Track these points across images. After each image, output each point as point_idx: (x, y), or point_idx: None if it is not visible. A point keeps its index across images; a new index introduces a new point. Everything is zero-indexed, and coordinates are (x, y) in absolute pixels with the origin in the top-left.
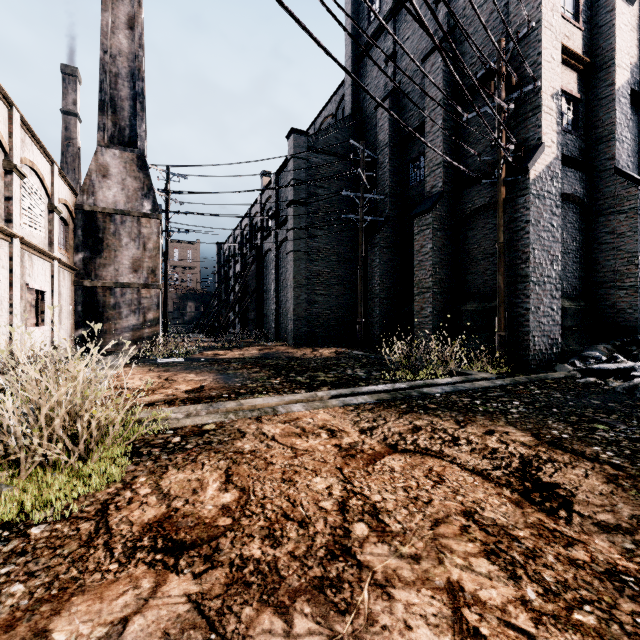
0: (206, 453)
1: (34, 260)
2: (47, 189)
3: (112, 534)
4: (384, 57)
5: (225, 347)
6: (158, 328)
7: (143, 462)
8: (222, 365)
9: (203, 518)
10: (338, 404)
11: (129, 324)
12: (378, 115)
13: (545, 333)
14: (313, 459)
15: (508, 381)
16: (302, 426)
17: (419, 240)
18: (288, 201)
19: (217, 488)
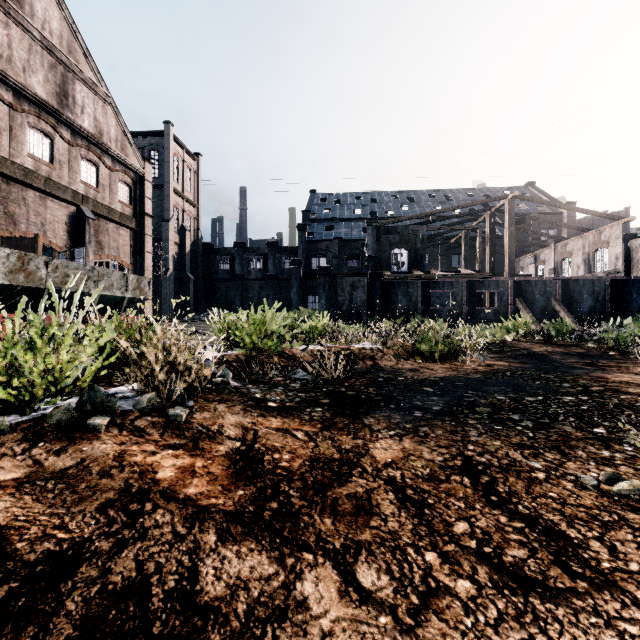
0: None
1: None
2: None
3: None
4: None
5: None
6: None
7: None
8: None
9: None
10: None
11: None
12: None
13: (171, 312)
14: None
15: None
16: None
17: None
18: None
19: None
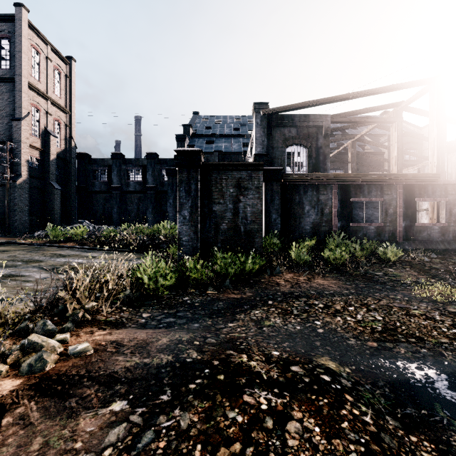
0: None
1: None
2: None
3: None
4: None
5: None
6: None
7: None
8: None
9: None
10: None
11: None
12: None
13: (23, 225)
14: None
15: (5, 236)
16: None
17: None
18: None
19: None
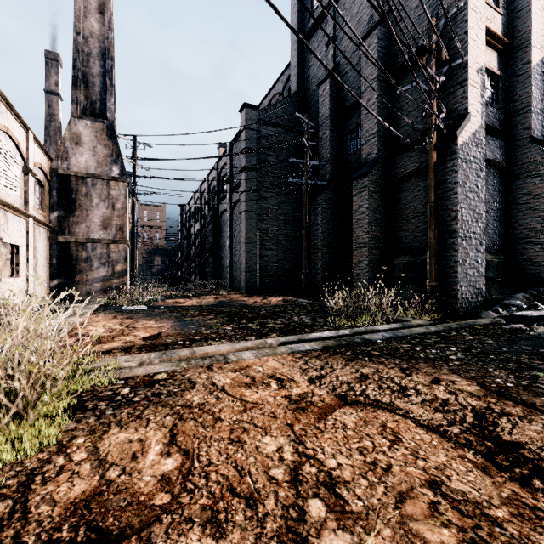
0: (153, 407)
1: (9, 217)
2: (22, 153)
3: (27, 520)
4: (325, 41)
5: (185, 296)
6: (125, 279)
7: (86, 418)
8: (181, 312)
9: (138, 494)
10: (286, 351)
11: (99, 275)
12: (320, 92)
13: (471, 283)
14: (263, 413)
15: (441, 327)
16: (252, 375)
17: (357, 201)
18: (241, 167)
19: (159, 452)
